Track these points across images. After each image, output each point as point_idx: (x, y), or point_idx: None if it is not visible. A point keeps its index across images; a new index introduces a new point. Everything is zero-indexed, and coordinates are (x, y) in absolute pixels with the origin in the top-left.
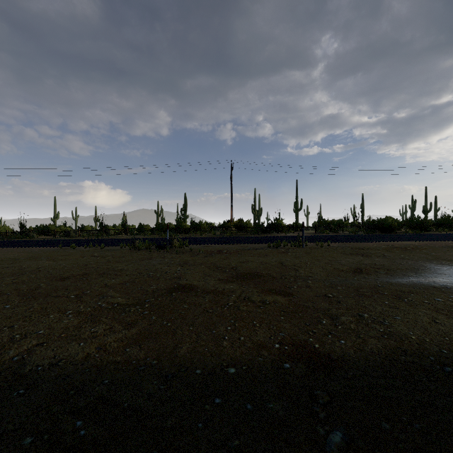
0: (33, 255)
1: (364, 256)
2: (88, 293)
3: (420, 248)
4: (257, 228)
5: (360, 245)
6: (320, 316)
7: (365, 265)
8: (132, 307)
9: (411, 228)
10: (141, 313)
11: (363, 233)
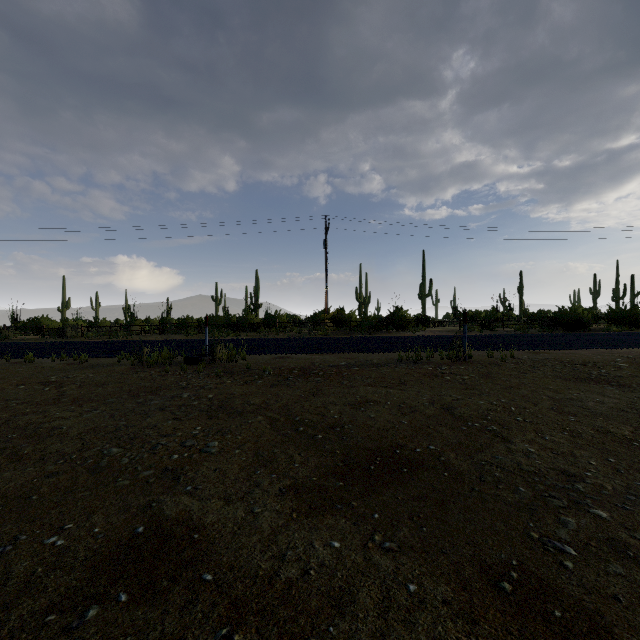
0: None
1: (616, 386)
2: None
3: None
4: (367, 323)
5: (570, 356)
6: None
7: None
8: None
9: (612, 323)
10: None
11: (536, 331)
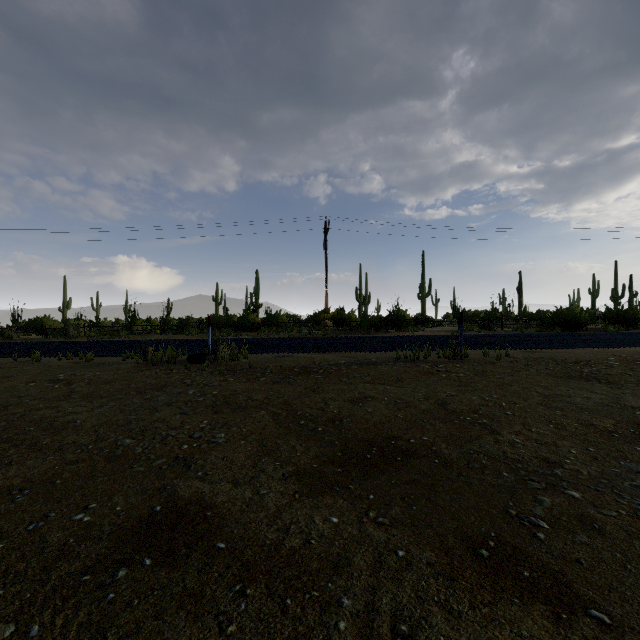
0: None
1: (605, 383)
2: None
3: None
4: (366, 323)
5: (564, 354)
6: None
7: None
8: None
9: (609, 323)
10: None
11: (534, 330)
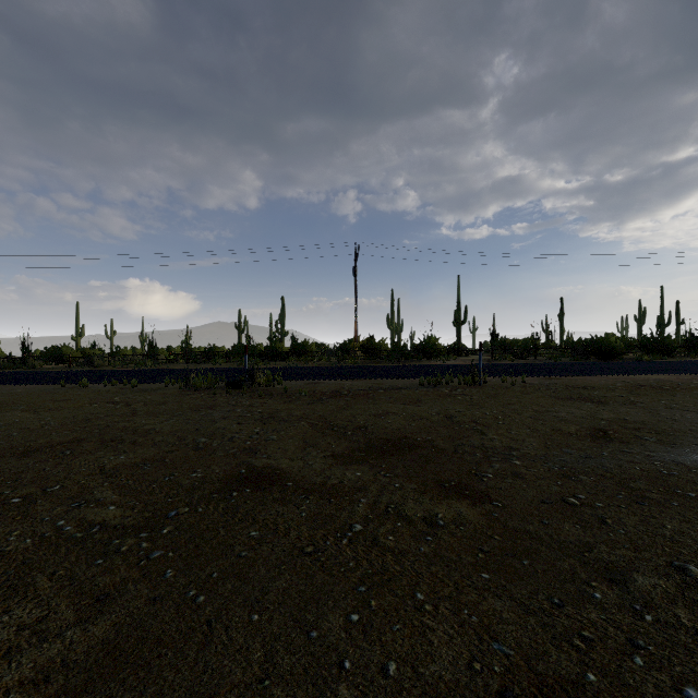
0: (6, 401)
1: (596, 403)
2: (53, 491)
3: (685, 386)
4: (397, 351)
5: (577, 381)
6: (577, 569)
7: (608, 423)
8: (130, 536)
9: (646, 351)
10: (144, 558)
11: (568, 359)
